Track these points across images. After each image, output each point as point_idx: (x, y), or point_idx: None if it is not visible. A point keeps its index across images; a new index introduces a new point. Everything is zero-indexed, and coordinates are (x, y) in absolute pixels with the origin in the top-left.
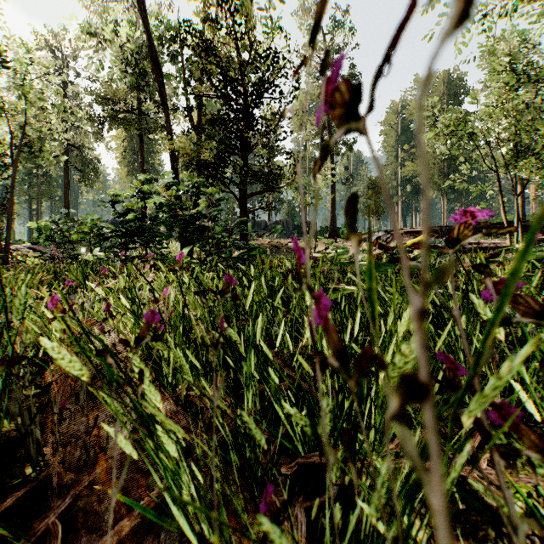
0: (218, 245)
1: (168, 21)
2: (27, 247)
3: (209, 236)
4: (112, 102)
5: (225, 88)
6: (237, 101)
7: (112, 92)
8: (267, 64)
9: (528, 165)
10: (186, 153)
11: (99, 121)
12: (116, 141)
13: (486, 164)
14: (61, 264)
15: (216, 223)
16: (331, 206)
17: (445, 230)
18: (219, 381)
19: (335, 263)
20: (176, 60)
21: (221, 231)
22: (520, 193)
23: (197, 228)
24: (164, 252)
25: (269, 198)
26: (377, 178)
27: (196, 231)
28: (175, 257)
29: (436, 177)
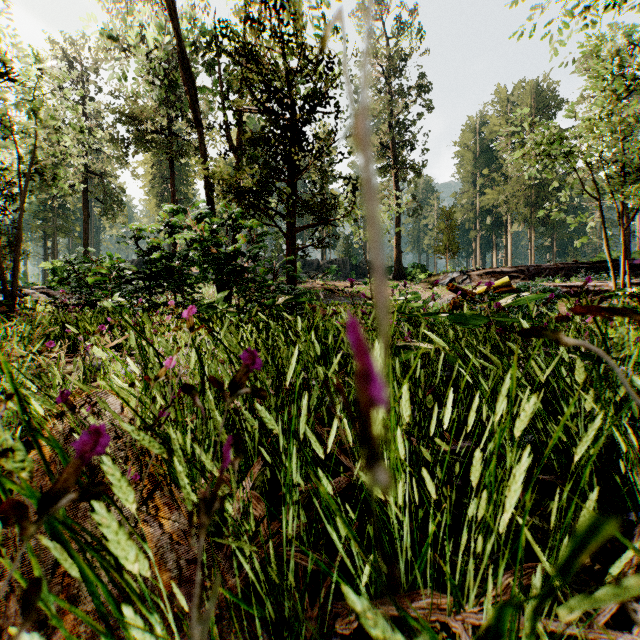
0: (259, 289)
1: (203, 24)
2: (40, 292)
3: (248, 279)
4: (138, 121)
5: (269, 100)
6: (283, 116)
7: (138, 109)
8: (319, 71)
9: (638, 191)
10: (222, 179)
11: (122, 143)
12: (143, 167)
13: (585, 190)
14: (72, 313)
15: (256, 262)
16: (395, 242)
17: (534, 271)
18: (249, 485)
19: (407, 315)
20: (212, 71)
21: (264, 273)
22: (627, 225)
23: (234, 269)
24: (197, 298)
25: (322, 233)
26: (451, 209)
27: (233, 273)
28: (209, 303)
29: (522, 207)
